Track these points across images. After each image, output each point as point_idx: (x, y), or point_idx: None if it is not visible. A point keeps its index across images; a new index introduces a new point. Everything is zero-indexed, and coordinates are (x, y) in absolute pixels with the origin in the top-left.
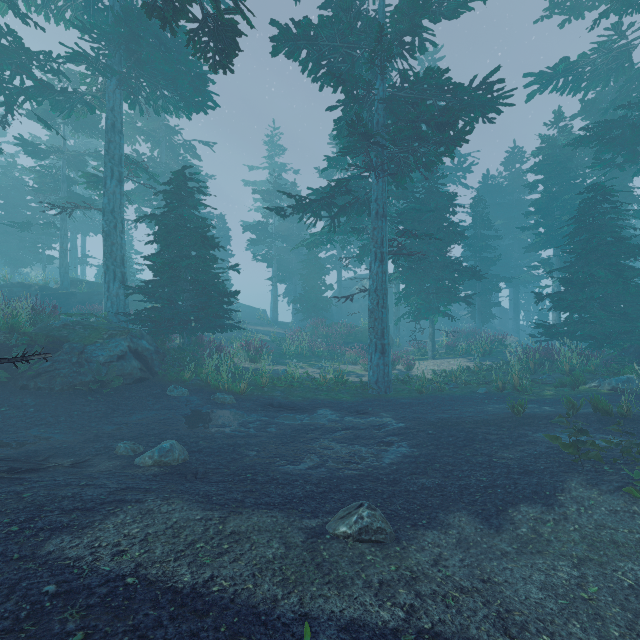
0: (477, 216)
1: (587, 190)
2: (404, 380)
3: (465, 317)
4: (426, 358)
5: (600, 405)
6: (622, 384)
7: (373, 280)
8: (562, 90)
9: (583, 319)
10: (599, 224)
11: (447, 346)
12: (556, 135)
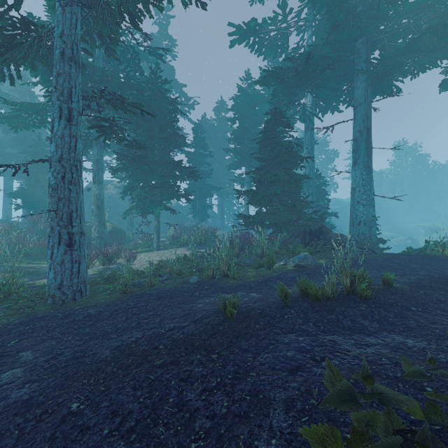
0: (197, 138)
1: (270, 112)
2: (110, 277)
3: (190, 218)
4: (152, 249)
5: (312, 291)
6: (302, 261)
7: (56, 145)
8: (252, 48)
9: (268, 211)
10: (277, 141)
11: (172, 238)
12: (247, 88)
